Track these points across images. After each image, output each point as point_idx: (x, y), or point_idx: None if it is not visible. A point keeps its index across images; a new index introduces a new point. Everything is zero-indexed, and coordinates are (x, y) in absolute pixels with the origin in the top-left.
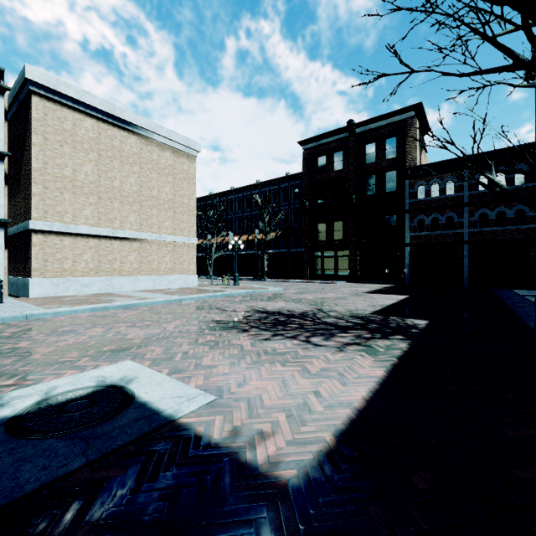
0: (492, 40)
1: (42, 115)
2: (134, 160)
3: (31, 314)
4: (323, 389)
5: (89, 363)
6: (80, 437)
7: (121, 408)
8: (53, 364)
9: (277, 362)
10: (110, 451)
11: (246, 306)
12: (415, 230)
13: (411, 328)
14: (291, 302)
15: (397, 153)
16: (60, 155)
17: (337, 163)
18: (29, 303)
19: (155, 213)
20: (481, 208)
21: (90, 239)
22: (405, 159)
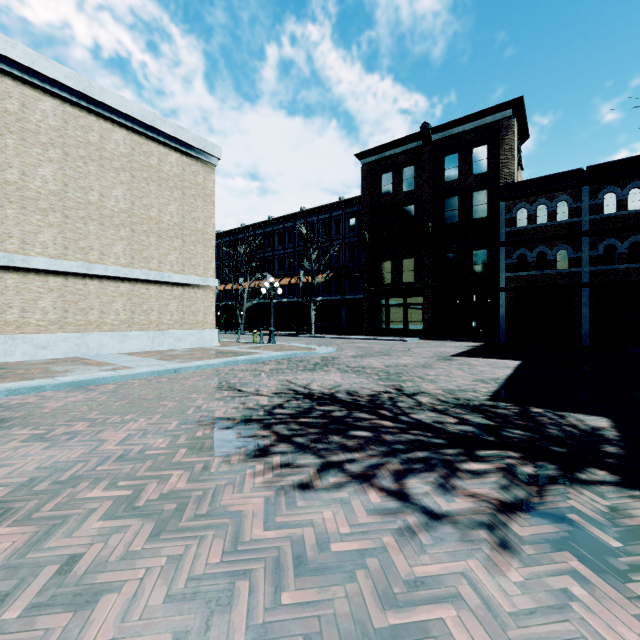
0: None
1: None
2: (121, 164)
3: None
4: None
5: None
6: None
7: None
8: None
9: (332, 632)
10: None
11: (278, 383)
12: (514, 269)
13: (599, 442)
14: (351, 374)
15: (488, 167)
16: None
17: (406, 182)
18: None
19: (154, 243)
20: (606, 239)
21: (49, 277)
22: (500, 174)
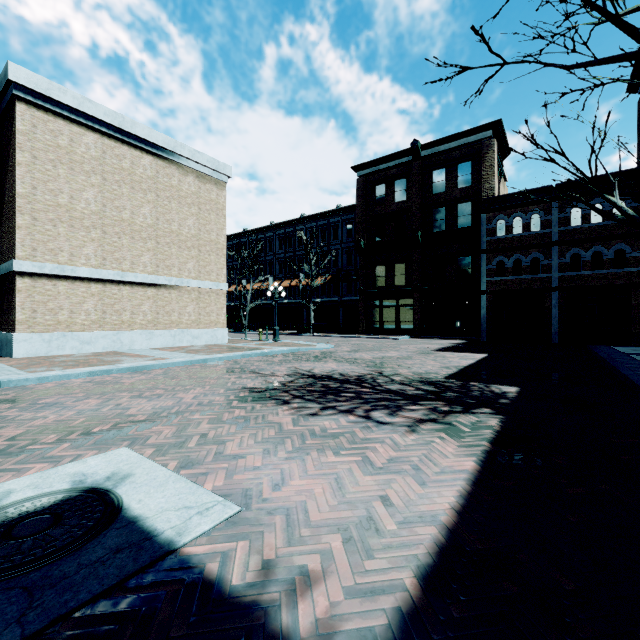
0: (614, 17)
1: (29, 128)
2: (148, 186)
3: (7, 380)
4: (394, 493)
5: (68, 451)
6: (23, 585)
7: (97, 528)
8: (17, 454)
9: (328, 448)
10: (63, 614)
11: (288, 369)
12: (494, 274)
13: (499, 398)
14: (344, 363)
15: (471, 181)
16: (53, 178)
17: (398, 193)
18: (10, 365)
19: (175, 253)
20: (573, 248)
21: (91, 283)
22: (481, 188)
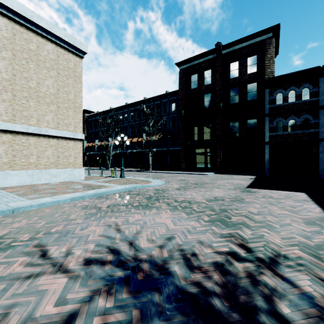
0: None
1: None
2: (3, 44)
3: None
4: None
5: None
6: None
7: None
8: None
9: None
10: None
11: (103, 232)
12: (274, 130)
13: None
14: (180, 212)
15: (257, 68)
16: None
17: (206, 79)
18: None
19: (33, 106)
20: None
21: None
22: (264, 73)
